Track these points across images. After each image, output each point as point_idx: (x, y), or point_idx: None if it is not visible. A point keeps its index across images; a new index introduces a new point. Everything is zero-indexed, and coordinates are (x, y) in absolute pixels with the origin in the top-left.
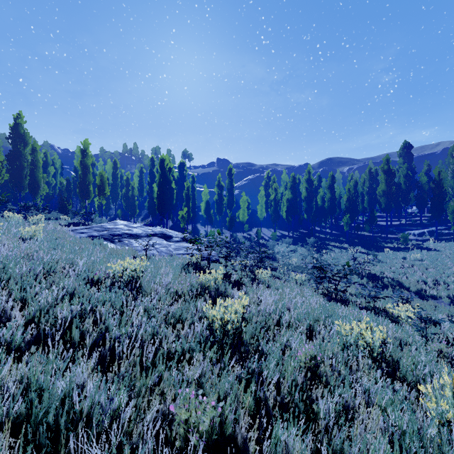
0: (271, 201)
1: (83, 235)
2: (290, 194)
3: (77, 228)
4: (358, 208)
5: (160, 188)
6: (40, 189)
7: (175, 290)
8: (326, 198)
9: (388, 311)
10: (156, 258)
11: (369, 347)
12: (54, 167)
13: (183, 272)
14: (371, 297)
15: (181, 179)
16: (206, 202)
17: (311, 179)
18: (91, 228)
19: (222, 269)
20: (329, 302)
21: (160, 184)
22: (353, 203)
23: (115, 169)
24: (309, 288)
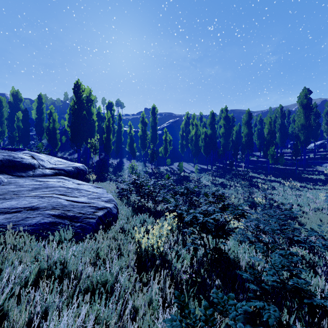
0: (191, 137)
1: None
2: (209, 130)
3: None
4: None
5: (75, 116)
6: None
7: None
8: (243, 134)
9: None
10: None
11: None
12: None
13: None
14: None
15: None
16: (129, 137)
17: (228, 116)
18: None
19: None
20: None
21: (74, 112)
22: None
23: (40, 104)
24: None
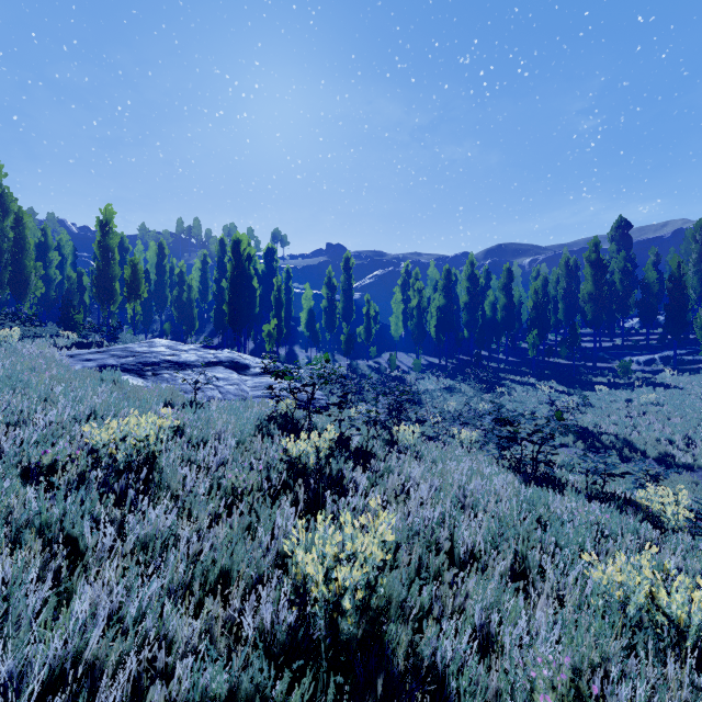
0: (412, 309)
1: (89, 363)
2: (442, 299)
3: (82, 351)
4: (549, 322)
5: (233, 287)
6: (30, 287)
7: (230, 482)
8: (499, 306)
9: (640, 503)
10: (212, 406)
11: (678, 627)
12: (61, 253)
13: (258, 435)
14: (598, 474)
15: (268, 274)
16: (308, 311)
17: (475, 274)
18: (106, 352)
19: (332, 431)
20: (526, 485)
21: (233, 281)
22: (542, 314)
23: (162, 258)
24: (486, 456)
